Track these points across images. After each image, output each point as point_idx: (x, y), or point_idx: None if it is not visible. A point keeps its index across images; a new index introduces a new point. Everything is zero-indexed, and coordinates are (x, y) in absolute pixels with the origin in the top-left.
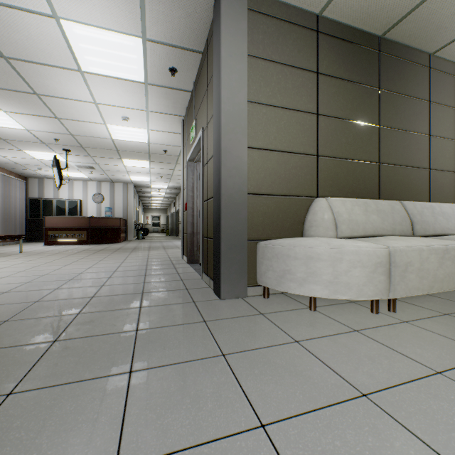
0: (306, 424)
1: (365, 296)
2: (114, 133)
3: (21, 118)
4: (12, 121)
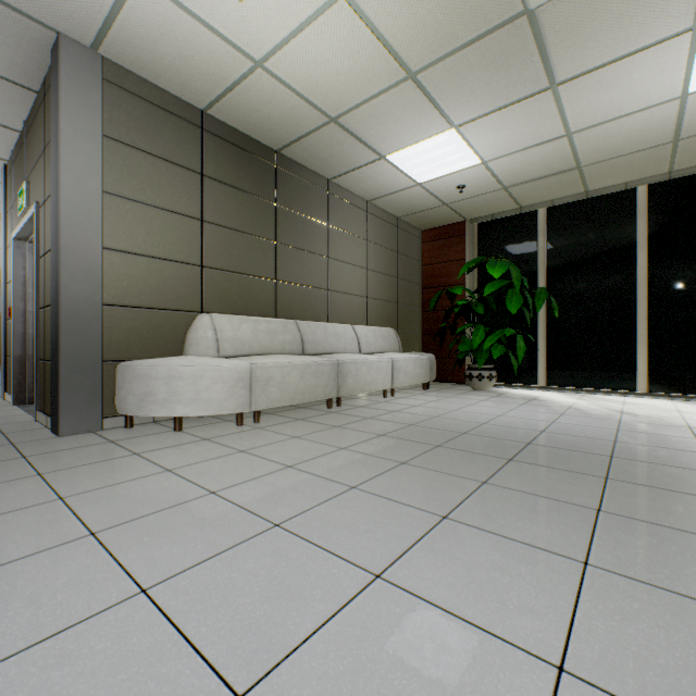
0: (104, 490)
1: (227, 410)
2: None
3: None
4: None
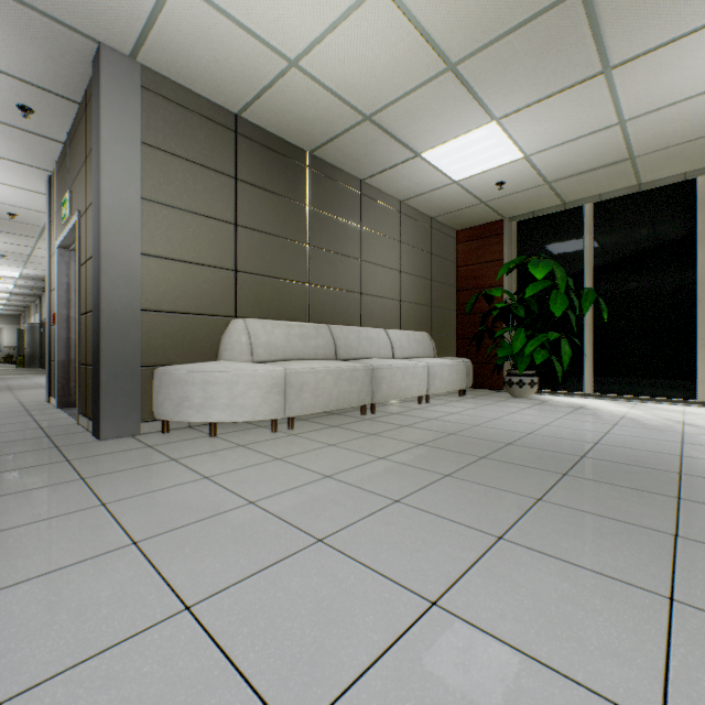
0: (144, 497)
1: (262, 416)
2: None
3: None
4: None
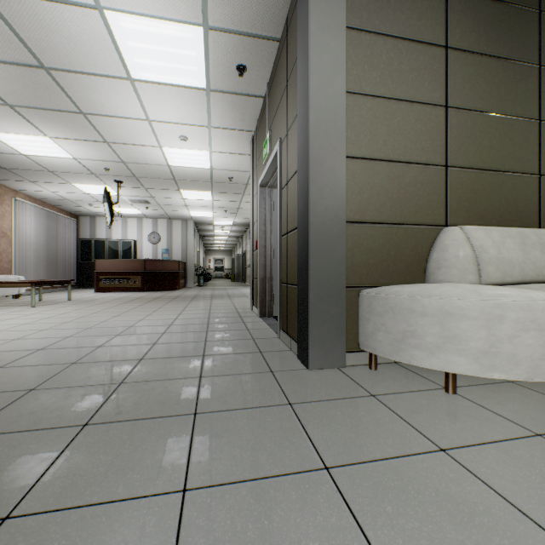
0: None
1: (542, 376)
2: (170, 158)
3: (68, 144)
4: (58, 148)
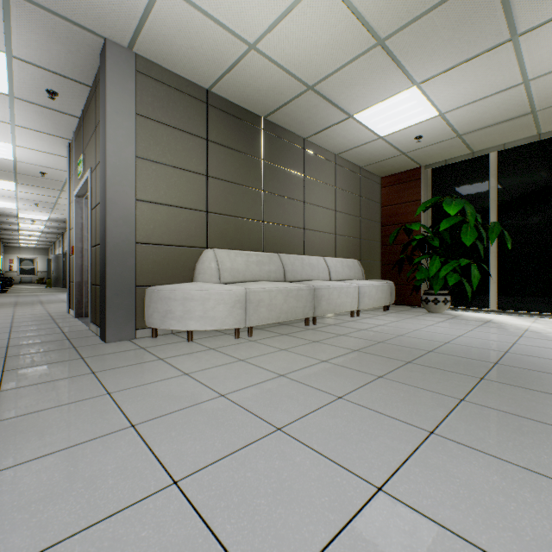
0: (139, 388)
1: (227, 325)
2: None
3: None
4: None
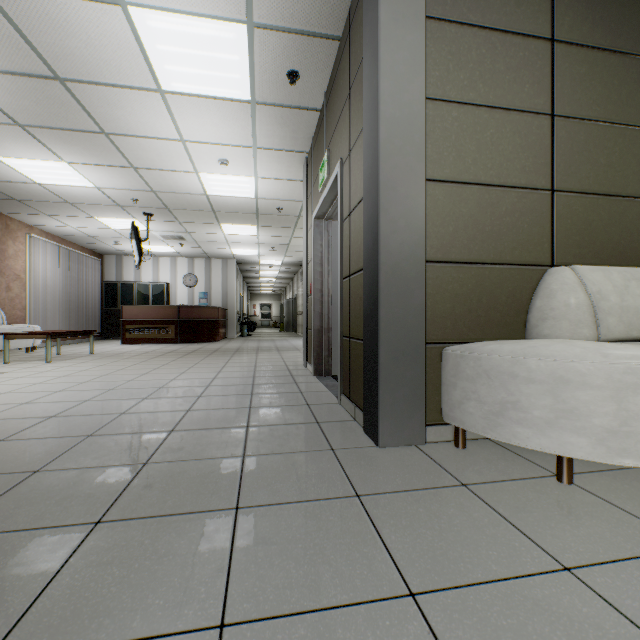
0: None
1: None
2: (208, 185)
3: (89, 171)
4: (78, 176)
